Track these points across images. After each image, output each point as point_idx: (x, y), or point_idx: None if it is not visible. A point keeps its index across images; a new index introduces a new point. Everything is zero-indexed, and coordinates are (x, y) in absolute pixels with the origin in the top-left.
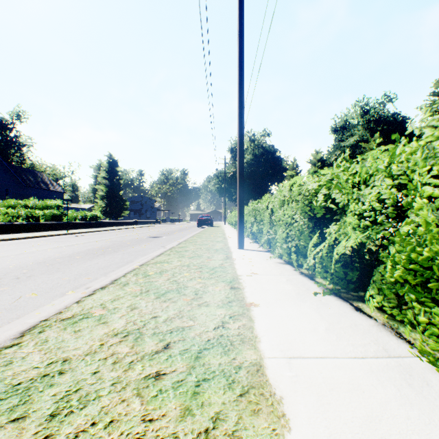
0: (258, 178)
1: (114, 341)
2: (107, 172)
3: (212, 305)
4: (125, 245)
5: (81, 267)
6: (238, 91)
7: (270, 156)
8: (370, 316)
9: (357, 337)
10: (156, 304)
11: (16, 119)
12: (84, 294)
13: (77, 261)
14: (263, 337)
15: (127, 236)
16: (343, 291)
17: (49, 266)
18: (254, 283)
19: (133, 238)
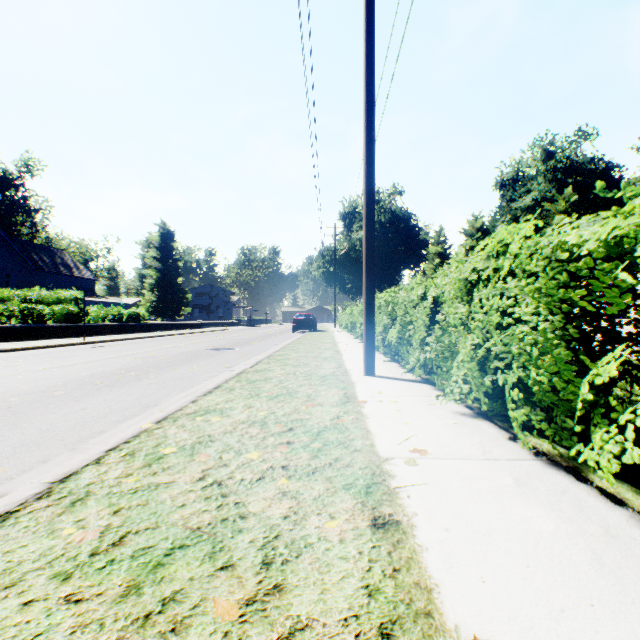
0: (384, 257)
1: None
2: (158, 249)
3: None
4: (162, 366)
5: (40, 422)
6: (364, 80)
7: (402, 224)
8: None
9: None
10: None
11: (25, 172)
12: None
13: (47, 404)
14: None
15: (176, 348)
16: None
17: None
18: (435, 497)
19: (184, 351)
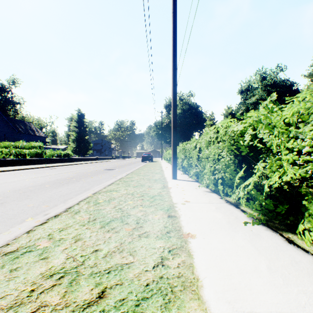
0: (185, 126)
1: (47, 286)
2: (77, 122)
3: (151, 236)
4: (86, 176)
5: (47, 195)
6: (172, 56)
7: (194, 110)
8: (306, 250)
9: (305, 281)
10: (100, 235)
11: (11, 84)
12: (37, 223)
13: (45, 189)
14: (204, 280)
15: (89, 169)
16: (270, 221)
17: (21, 193)
18: (188, 211)
19: (93, 170)
